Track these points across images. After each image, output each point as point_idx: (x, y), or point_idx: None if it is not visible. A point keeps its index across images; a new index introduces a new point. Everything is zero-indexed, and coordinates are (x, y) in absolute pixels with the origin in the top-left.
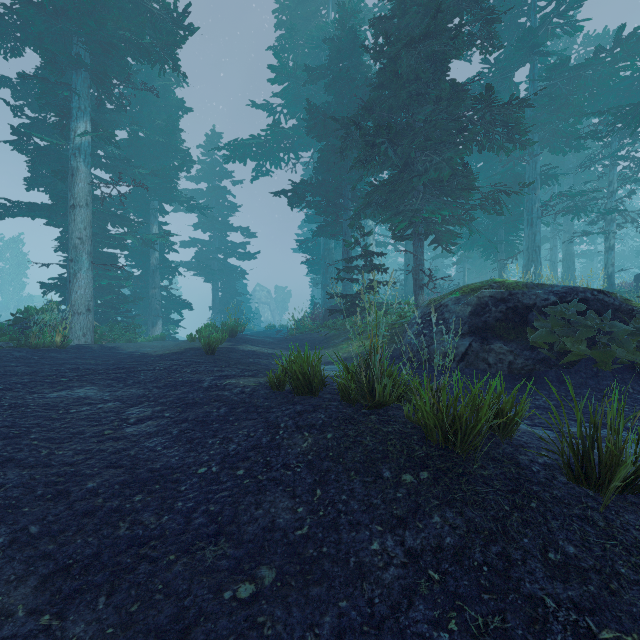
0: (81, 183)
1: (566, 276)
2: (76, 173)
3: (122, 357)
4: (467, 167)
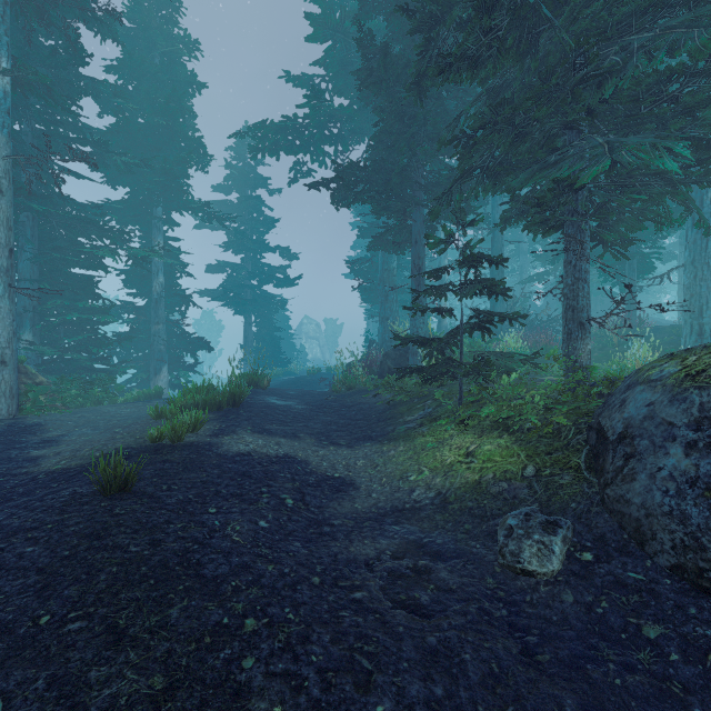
0: None
1: None
2: None
3: None
4: None
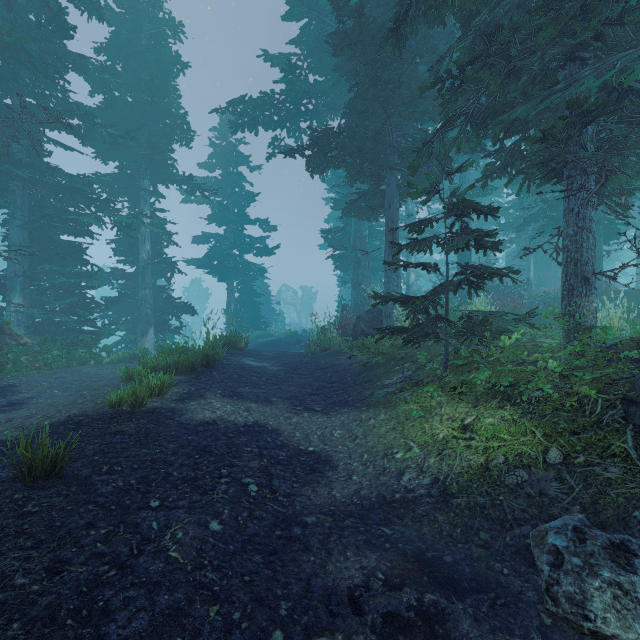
0: None
1: None
2: None
3: None
4: None
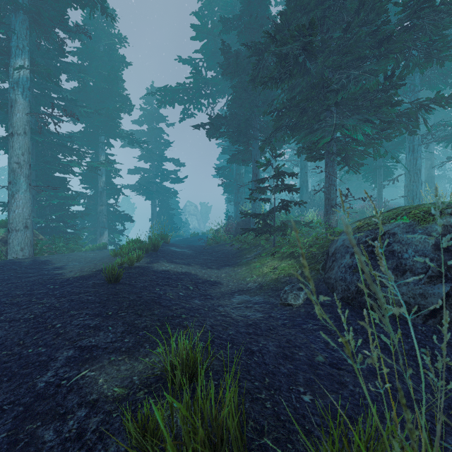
0: (19, 113)
1: (428, 194)
2: (14, 104)
3: (29, 281)
4: (389, 80)
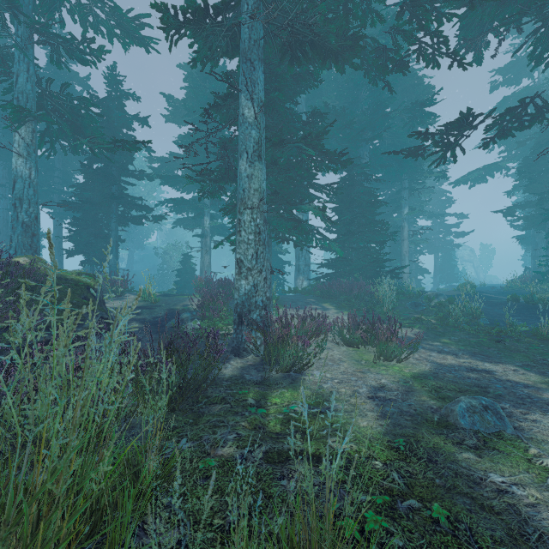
0: (405, 231)
1: None
2: (404, 228)
3: None
4: None
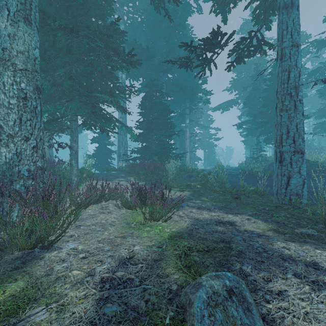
0: (187, 133)
1: None
2: (186, 131)
3: None
4: None
